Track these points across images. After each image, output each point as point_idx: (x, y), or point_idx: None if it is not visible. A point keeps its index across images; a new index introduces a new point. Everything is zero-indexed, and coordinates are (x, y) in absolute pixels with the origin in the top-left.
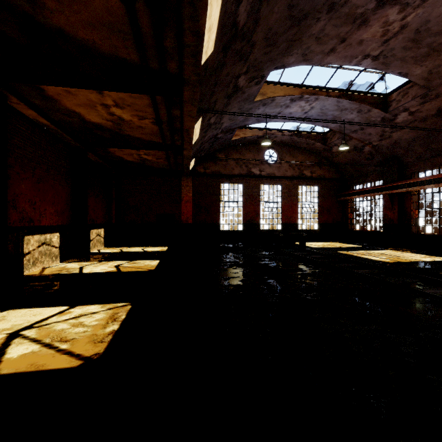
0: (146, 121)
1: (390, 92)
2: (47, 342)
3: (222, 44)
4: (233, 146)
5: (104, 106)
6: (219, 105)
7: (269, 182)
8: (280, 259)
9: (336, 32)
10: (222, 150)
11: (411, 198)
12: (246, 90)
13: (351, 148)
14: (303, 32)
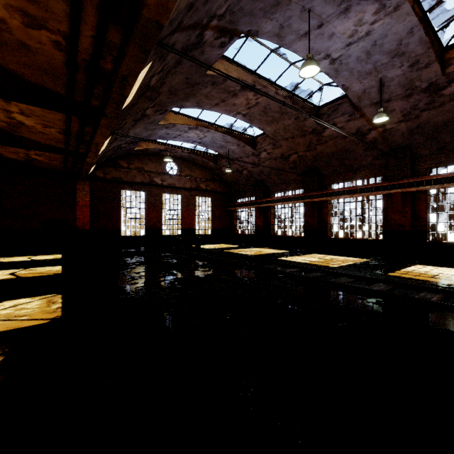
0: (51, 130)
1: (257, 136)
2: (3, 319)
3: (137, 95)
4: (136, 154)
5: (5, 111)
6: (128, 125)
7: (170, 192)
8: (180, 257)
9: (218, 95)
10: (123, 157)
11: (271, 211)
12: (152, 117)
13: (235, 170)
14: (196, 91)
